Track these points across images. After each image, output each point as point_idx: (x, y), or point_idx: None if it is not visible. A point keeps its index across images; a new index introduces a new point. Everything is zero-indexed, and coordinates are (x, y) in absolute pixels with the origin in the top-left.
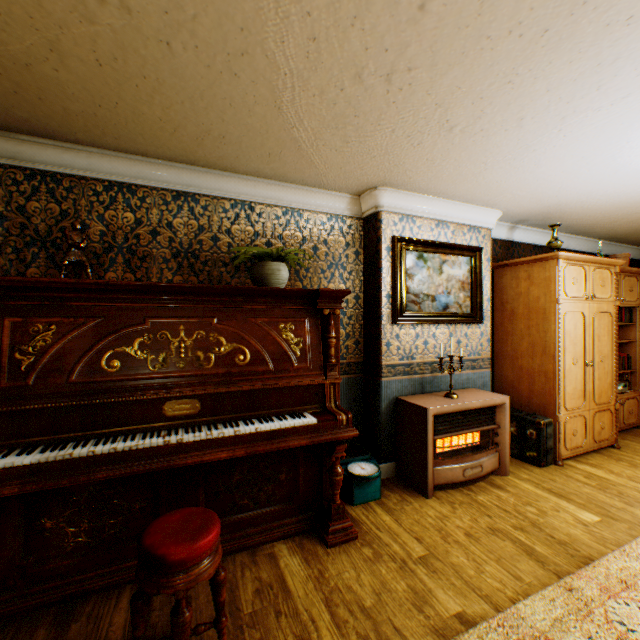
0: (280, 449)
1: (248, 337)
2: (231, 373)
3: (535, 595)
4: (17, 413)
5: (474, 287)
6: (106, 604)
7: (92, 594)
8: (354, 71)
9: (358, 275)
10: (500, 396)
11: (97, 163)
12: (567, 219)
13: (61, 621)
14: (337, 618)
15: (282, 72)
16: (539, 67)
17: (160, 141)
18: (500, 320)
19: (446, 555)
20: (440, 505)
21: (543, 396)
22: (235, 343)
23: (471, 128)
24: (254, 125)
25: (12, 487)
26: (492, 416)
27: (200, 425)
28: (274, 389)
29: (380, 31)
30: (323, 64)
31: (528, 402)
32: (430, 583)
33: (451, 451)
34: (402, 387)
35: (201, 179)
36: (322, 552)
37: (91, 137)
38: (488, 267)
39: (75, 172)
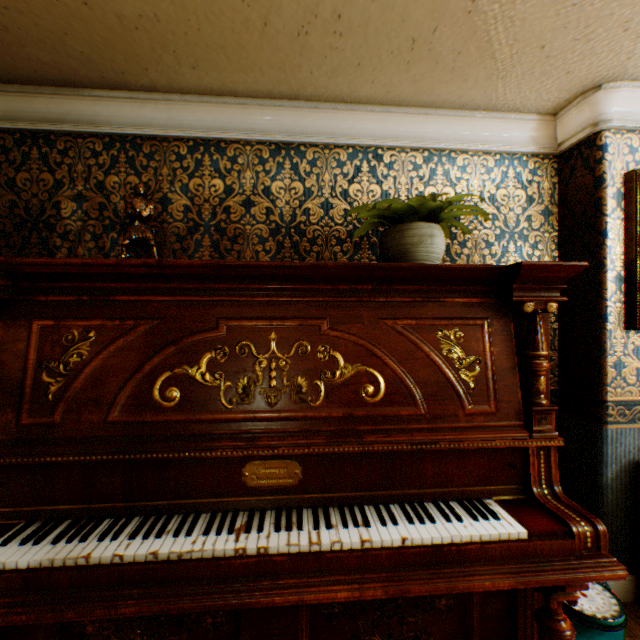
0: None
1: (381, 353)
2: (352, 417)
3: None
4: (39, 465)
5: None
6: None
7: None
8: None
9: (548, 248)
10: None
11: (178, 116)
12: None
13: None
14: None
15: None
16: None
17: (248, 56)
18: None
19: None
20: None
21: None
22: (358, 363)
23: None
24: None
25: None
26: None
27: (300, 510)
28: (428, 450)
29: None
30: None
31: None
32: None
33: None
34: None
35: (306, 120)
36: None
37: (165, 73)
38: None
39: (154, 132)
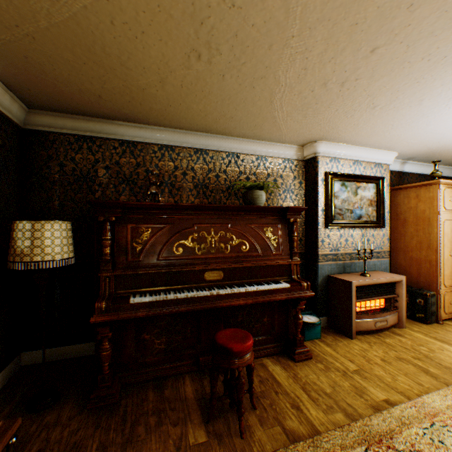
0: (263, 303)
1: (247, 235)
2: (238, 256)
3: (433, 392)
4: (135, 275)
5: (378, 204)
6: (178, 382)
7: (168, 377)
8: (323, 82)
9: (301, 197)
10: (398, 276)
11: (155, 135)
12: (444, 156)
13: (158, 388)
14: (311, 397)
15: (280, 85)
16: (437, 74)
17: (194, 121)
18: (395, 225)
19: (371, 370)
20: (361, 343)
21: (428, 277)
22: (240, 239)
23: (387, 106)
24: (253, 111)
25: (142, 312)
26: (393, 289)
27: (224, 286)
28: (262, 266)
29: (344, 63)
30: (306, 80)
31: (416, 281)
32: (364, 383)
33: (365, 311)
34: (331, 269)
35: (210, 141)
36: (292, 364)
37: (156, 121)
38: (387, 190)
39: (144, 140)
